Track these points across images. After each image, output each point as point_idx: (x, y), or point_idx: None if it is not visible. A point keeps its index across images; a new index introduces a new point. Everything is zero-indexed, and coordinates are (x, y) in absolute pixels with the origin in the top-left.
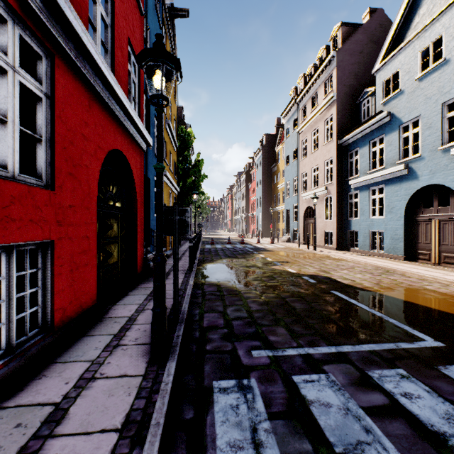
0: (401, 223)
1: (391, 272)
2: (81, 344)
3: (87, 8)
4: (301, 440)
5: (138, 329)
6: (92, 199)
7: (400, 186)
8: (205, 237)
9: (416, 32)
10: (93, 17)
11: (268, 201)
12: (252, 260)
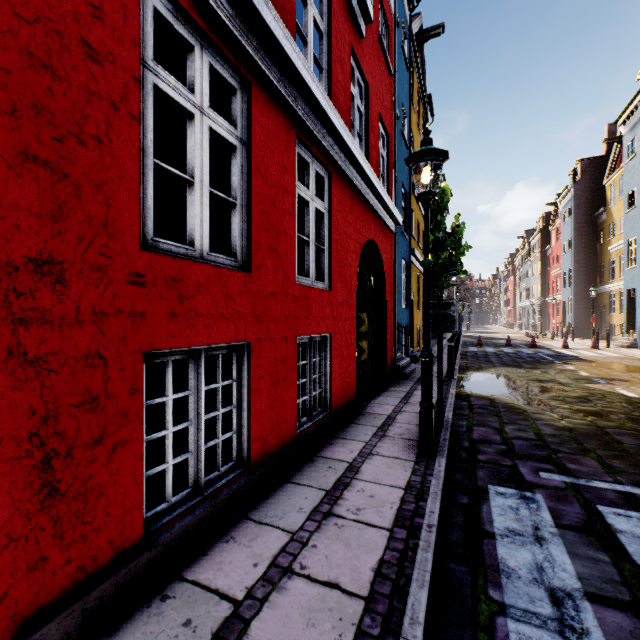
0: None
1: None
2: (351, 429)
3: (350, 112)
4: (595, 551)
5: (400, 427)
6: (353, 295)
7: None
8: (466, 335)
9: None
10: (352, 113)
11: (587, 276)
12: (549, 373)
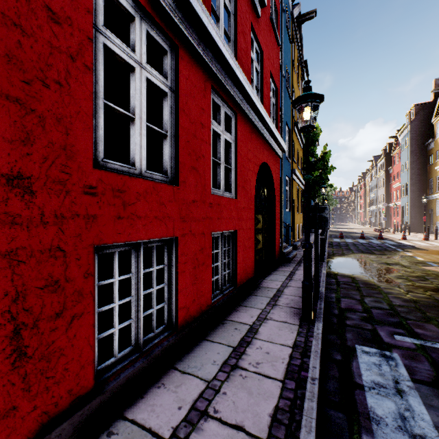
0: None
1: None
2: (251, 299)
3: (250, 71)
4: None
5: (286, 298)
6: (252, 202)
7: None
8: (331, 230)
9: None
10: (251, 72)
11: (419, 188)
12: (393, 258)
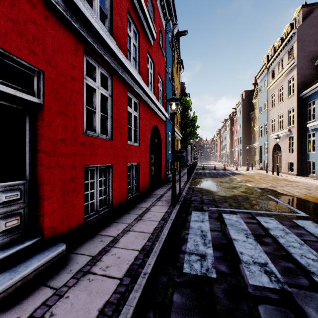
0: None
1: None
2: (147, 199)
3: (147, 76)
4: (217, 222)
5: (165, 197)
6: (148, 148)
7: None
8: (199, 165)
9: None
10: (147, 75)
11: (247, 140)
12: (226, 179)
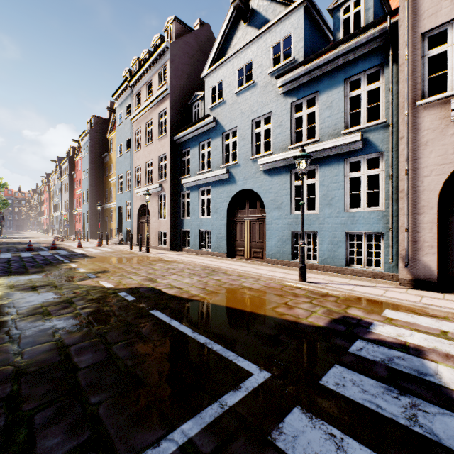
0: (224, 222)
1: (216, 271)
2: None
3: None
4: None
5: None
6: None
7: (223, 188)
8: None
9: (235, 50)
10: None
11: (98, 196)
12: (51, 275)
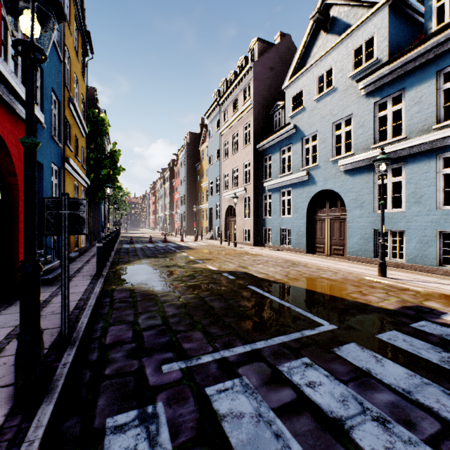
0: (304, 221)
1: (296, 264)
2: None
3: None
4: None
5: (3, 364)
6: None
7: (303, 189)
8: (124, 236)
9: (315, 60)
10: None
11: (192, 199)
12: (173, 259)
